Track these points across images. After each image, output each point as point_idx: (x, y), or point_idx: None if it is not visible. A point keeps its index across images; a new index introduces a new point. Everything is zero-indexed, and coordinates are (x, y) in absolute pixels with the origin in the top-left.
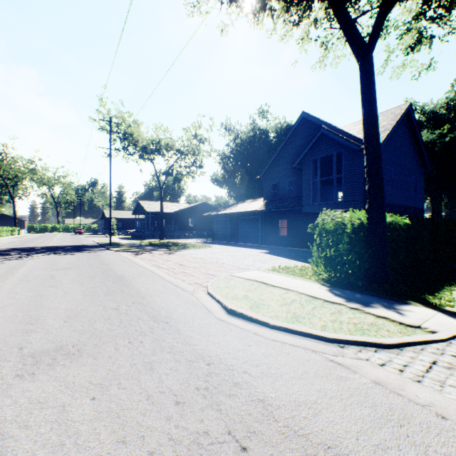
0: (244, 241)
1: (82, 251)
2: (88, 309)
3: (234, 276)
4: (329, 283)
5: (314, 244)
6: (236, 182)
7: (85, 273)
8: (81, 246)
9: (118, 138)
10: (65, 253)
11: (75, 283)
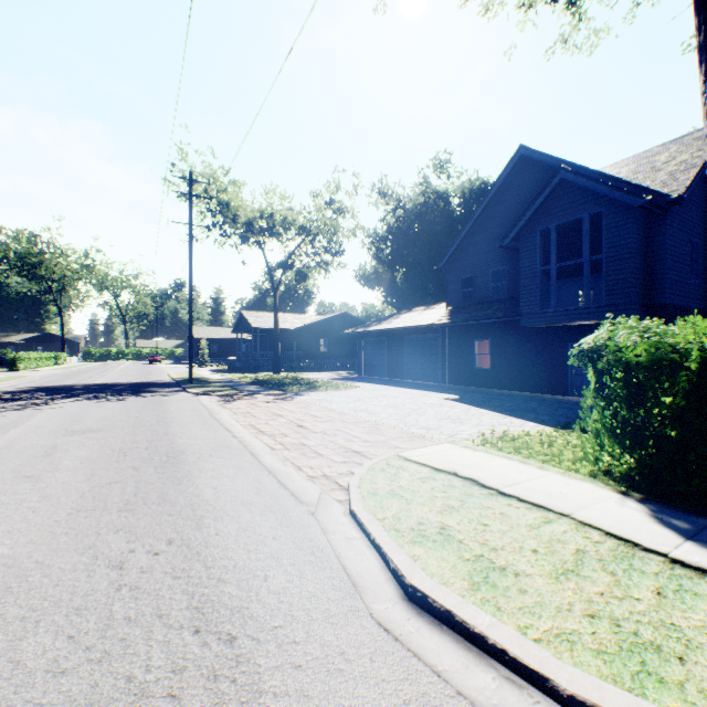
0: (412, 377)
1: (141, 393)
2: (53, 563)
3: (405, 458)
4: (633, 487)
5: (585, 394)
6: (397, 279)
7: (116, 442)
8: (145, 385)
9: (208, 211)
10: (112, 397)
11: (81, 469)
